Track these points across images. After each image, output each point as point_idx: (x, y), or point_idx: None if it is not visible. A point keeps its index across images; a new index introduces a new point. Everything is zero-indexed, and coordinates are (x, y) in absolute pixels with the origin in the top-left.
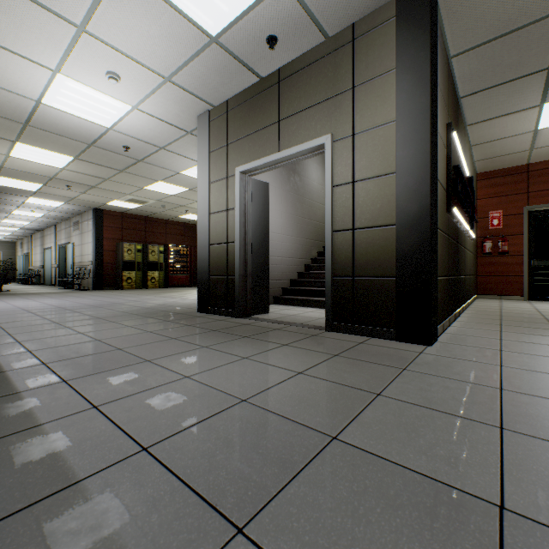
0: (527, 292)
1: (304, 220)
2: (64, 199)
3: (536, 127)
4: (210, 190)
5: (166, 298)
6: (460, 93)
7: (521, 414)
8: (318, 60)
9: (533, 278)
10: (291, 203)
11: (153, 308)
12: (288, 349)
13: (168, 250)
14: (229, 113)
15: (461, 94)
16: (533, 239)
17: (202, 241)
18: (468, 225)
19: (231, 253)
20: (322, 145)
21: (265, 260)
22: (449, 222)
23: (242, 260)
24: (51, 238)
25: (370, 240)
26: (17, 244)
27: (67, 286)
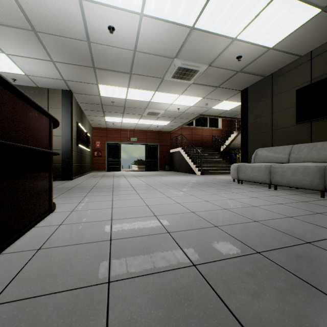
0: (107, 169)
1: None
2: None
3: (105, 120)
4: None
5: None
6: (82, 109)
7: (82, 183)
8: (34, 92)
9: (108, 164)
10: None
11: None
12: None
13: None
14: None
15: (83, 109)
16: (108, 152)
17: None
18: (87, 147)
19: None
20: None
21: None
22: (78, 148)
23: None
24: None
25: None
26: None
27: None
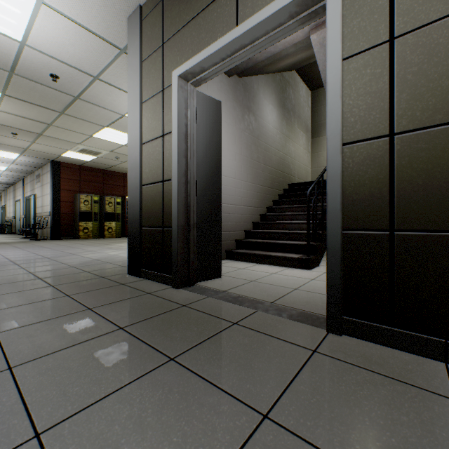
0: None
1: (259, 165)
2: (18, 150)
3: None
4: (142, 111)
5: (110, 251)
6: None
7: None
8: None
9: None
10: (245, 144)
11: (79, 266)
12: None
13: (125, 202)
14: None
15: None
16: None
17: (133, 181)
18: None
19: (167, 195)
20: None
21: (215, 205)
22: None
23: (182, 204)
24: (20, 191)
25: (437, 152)
26: None
27: (30, 236)
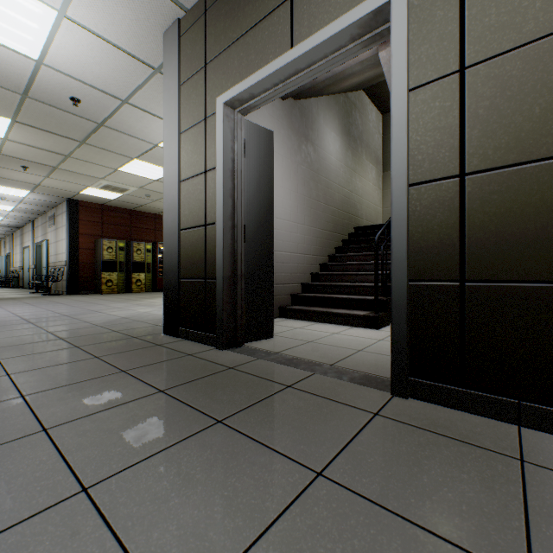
0: None
1: (319, 205)
2: (28, 186)
3: None
4: (181, 143)
5: (140, 307)
6: None
7: None
8: None
9: None
10: (302, 180)
11: (105, 325)
12: (336, 514)
13: (157, 249)
14: (208, 13)
15: None
16: None
17: (170, 224)
18: None
19: (210, 241)
20: (382, 9)
21: (267, 253)
22: None
23: (228, 252)
24: (29, 236)
25: (510, 195)
26: (1, 243)
27: (42, 290)
